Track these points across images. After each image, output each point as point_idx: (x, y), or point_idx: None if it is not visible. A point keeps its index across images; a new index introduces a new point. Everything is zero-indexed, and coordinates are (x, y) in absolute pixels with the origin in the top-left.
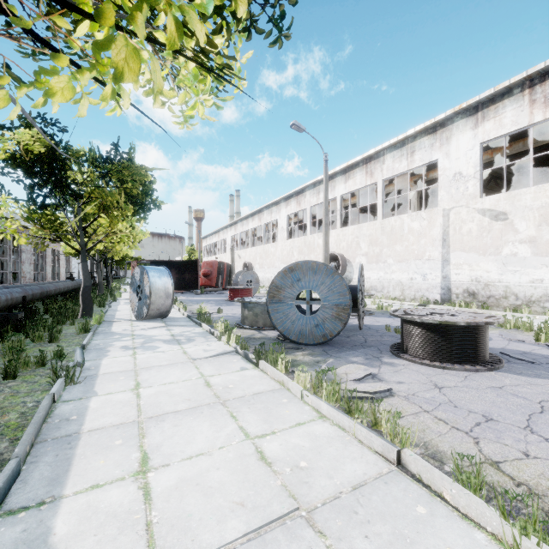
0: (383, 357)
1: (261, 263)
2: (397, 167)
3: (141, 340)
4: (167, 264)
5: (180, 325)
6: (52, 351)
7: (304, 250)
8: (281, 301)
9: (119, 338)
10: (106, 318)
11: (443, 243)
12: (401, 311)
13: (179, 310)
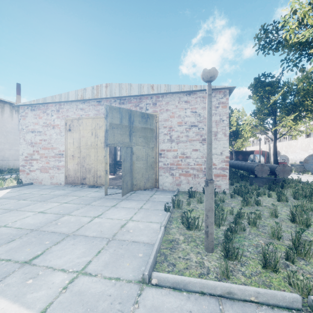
0: None
1: (286, 151)
2: None
3: None
4: (237, 152)
5: None
6: None
7: None
8: (308, 163)
9: None
10: None
11: None
12: None
13: None
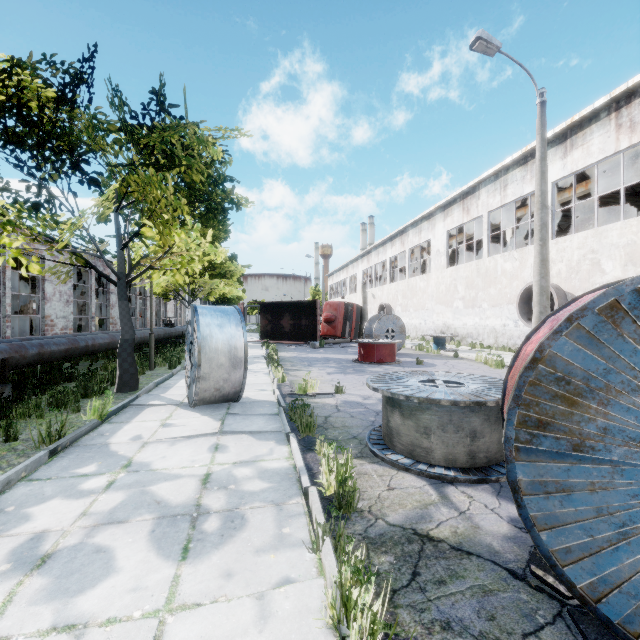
0: None
1: (404, 305)
2: None
3: (112, 503)
4: (280, 307)
5: (248, 431)
6: None
7: (475, 283)
8: (589, 451)
9: (83, 478)
10: (145, 397)
11: None
12: None
13: (273, 380)
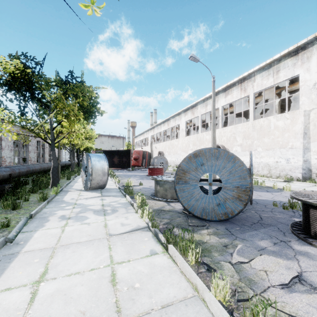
0: (290, 242)
1: (169, 152)
2: (265, 83)
3: (78, 210)
4: (113, 152)
5: (111, 195)
6: (0, 222)
7: (196, 143)
8: (187, 182)
9: (64, 207)
10: (65, 188)
11: (304, 135)
12: (304, 195)
13: (115, 182)
